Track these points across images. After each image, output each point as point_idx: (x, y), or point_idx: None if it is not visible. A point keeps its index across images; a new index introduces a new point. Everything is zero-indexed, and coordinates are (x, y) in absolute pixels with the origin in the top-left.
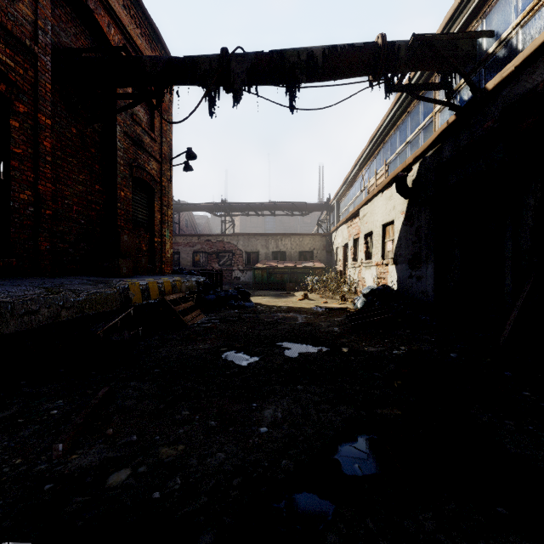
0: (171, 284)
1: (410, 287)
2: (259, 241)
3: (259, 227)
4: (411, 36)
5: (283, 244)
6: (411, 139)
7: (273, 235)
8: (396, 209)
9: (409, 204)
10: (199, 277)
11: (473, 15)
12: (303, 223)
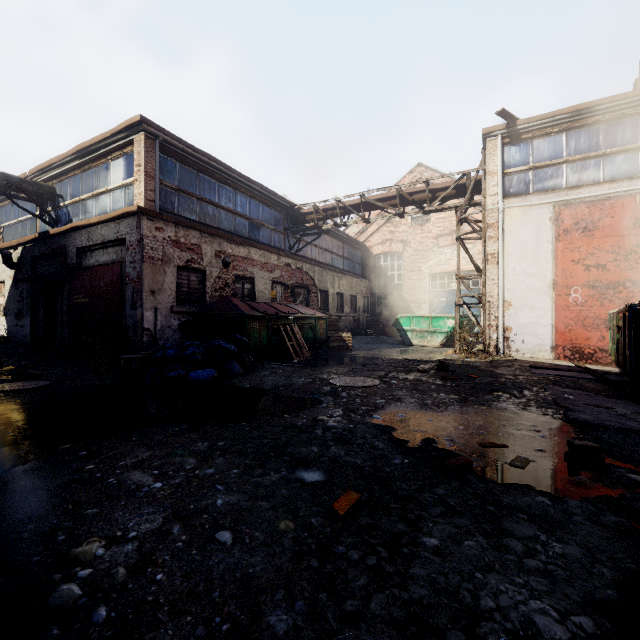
0: None
1: (16, 333)
2: None
3: None
4: (7, 180)
5: None
6: (23, 221)
7: None
8: (7, 273)
9: (16, 273)
10: None
11: (55, 177)
12: None
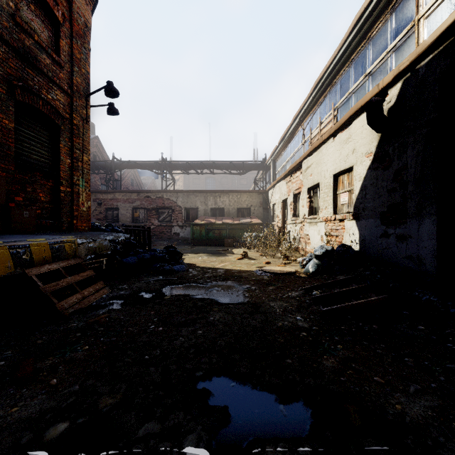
0: (50, 247)
1: (383, 249)
2: (198, 198)
3: (201, 187)
4: None
5: (221, 201)
6: (374, 69)
7: (211, 191)
8: (357, 152)
9: (381, 141)
10: (119, 235)
11: None
12: (239, 184)
